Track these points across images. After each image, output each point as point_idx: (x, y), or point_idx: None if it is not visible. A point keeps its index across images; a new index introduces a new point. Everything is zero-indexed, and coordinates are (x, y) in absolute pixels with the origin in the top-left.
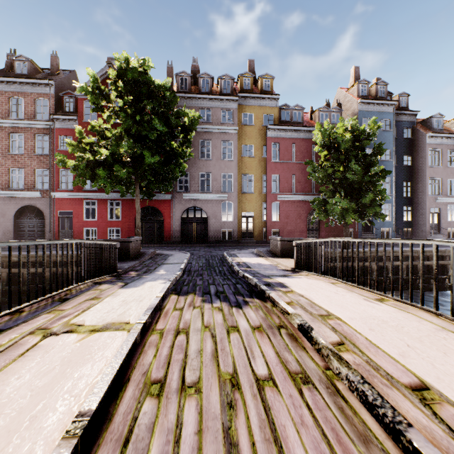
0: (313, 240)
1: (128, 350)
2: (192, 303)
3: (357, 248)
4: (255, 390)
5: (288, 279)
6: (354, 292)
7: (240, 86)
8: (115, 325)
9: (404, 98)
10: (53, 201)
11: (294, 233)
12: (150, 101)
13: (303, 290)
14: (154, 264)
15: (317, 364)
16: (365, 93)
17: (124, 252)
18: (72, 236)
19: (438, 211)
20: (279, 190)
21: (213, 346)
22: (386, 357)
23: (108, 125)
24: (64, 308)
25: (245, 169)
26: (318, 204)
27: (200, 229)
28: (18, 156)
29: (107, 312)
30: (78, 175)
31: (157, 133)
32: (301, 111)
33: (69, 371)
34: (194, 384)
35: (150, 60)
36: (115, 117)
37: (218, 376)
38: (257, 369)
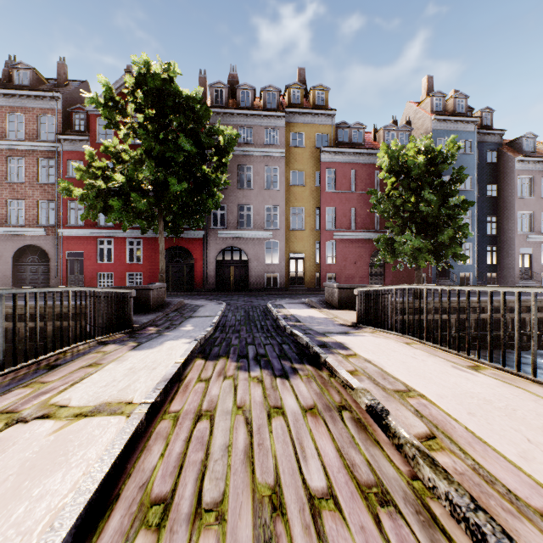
0: (380, 288)
1: (122, 449)
2: (223, 371)
3: (441, 298)
4: (307, 517)
5: (349, 337)
6: (437, 356)
7: (287, 99)
8: (112, 407)
9: (488, 115)
10: (60, 239)
11: (354, 278)
12: (176, 116)
13: (370, 353)
14: (180, 318)
15: (398, 470)
16: (440, 109)
17: (143, 302)
18: (82, 282)
19: (530, 251)
20: (335, 226)
21: (248, 439)
22: (501, 461)
23: (126, 146)
24: (48, 379)
25: (294, 200)
26: (383, 243)
27: (239, 274)
28: (18, 185)
29: (105, 386)
30: (88, 207)
31: (184, 154)
32: (363, 129)
33: (26, 485)
34: (215, 505)
35: (176, 65)
36: (133, 135)
37: (251, 490)
38: (311, 479)
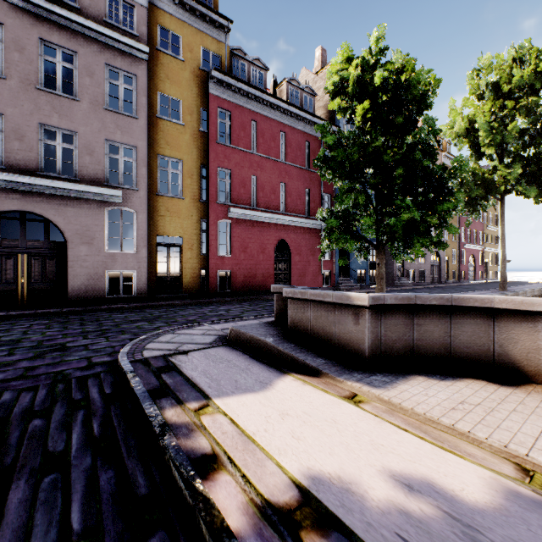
0: None
1: None
2: None
3: None
4: None
5: None
6: None
7: None
8: None
9: None
10: None
11: (256, 277)
12: None
13: None
14: None
15: None
16: None
17: None
18: None
19: None
20: (230, 199)
21: None
22: None
23: None
24: None
25: (165, 145)
26: (336, 218)
27: (42, 271)
28: None
29: None
30: None
31: None
32: (264, 71)
33: None
34: None
35: None
36: None
37: None
38: None
